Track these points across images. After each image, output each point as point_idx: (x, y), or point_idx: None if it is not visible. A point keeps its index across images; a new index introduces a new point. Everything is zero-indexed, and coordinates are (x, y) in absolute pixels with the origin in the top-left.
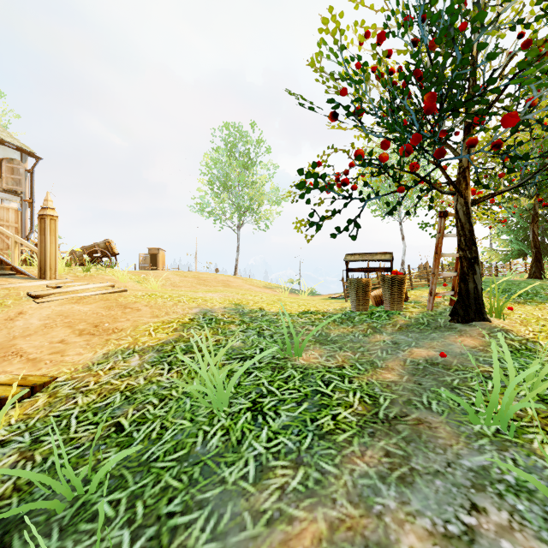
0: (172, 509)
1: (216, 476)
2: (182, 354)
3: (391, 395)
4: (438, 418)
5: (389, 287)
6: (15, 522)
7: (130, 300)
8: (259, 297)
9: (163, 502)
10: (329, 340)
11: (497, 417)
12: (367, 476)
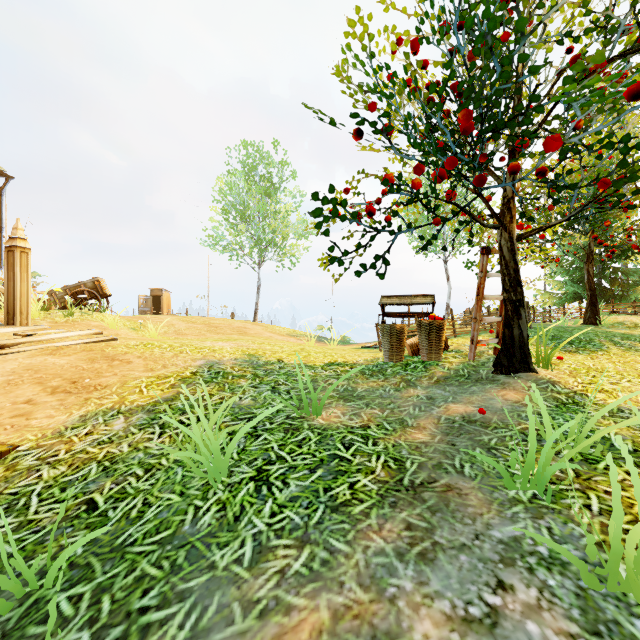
0: (146, 604)
1: (204, 560)
2: (178, 414)
3: (420, 458)
4: (470, 483)
5: (426, 334)
6: None
7: (120, 350)
8: (280, 347)
9: (136, 595)
10: (355, 396)
11: (535, 480)
12: (383, 553)
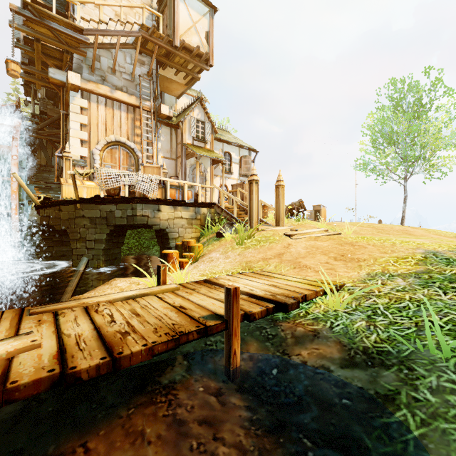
0: None
1: None
2: (447, 282)
3: None
4: None
5: None
6: (402, 358)
7: (350, 240)
8: None
9: None
10: None
11: None
12: None
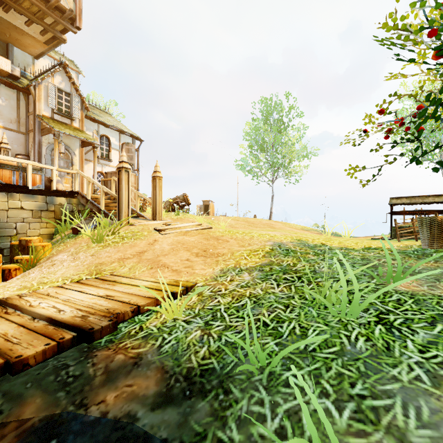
0: (359, 392)
1: (384, 373)
2: (281, 274)
3: None
4: None
5: None
6: (224, 376)
7: (217, 234)
8: (310, 236)
9: (345, 384)
10: (417, 272)
11: None
12: None
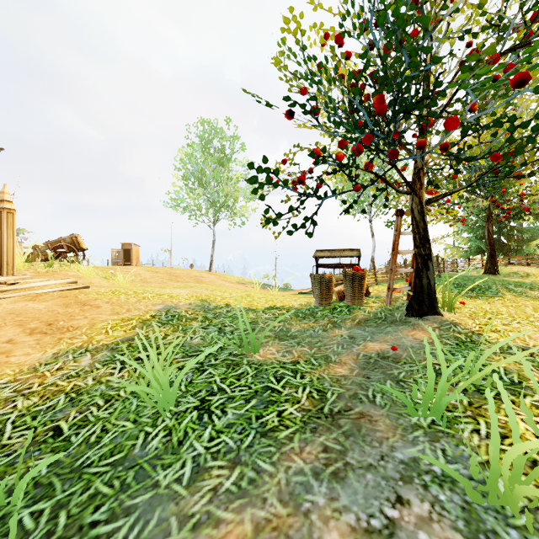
0: (97, 518)
1: (149, 480)
2: (137, 352)
3: (339, 389)
4: (380, 411)
5: (350, 282)
6: None
7: (91, 296)
8: (229, 293)
9: (88, 510)
10: (289, 335)
11: (433, 409)
12: (302, 473)
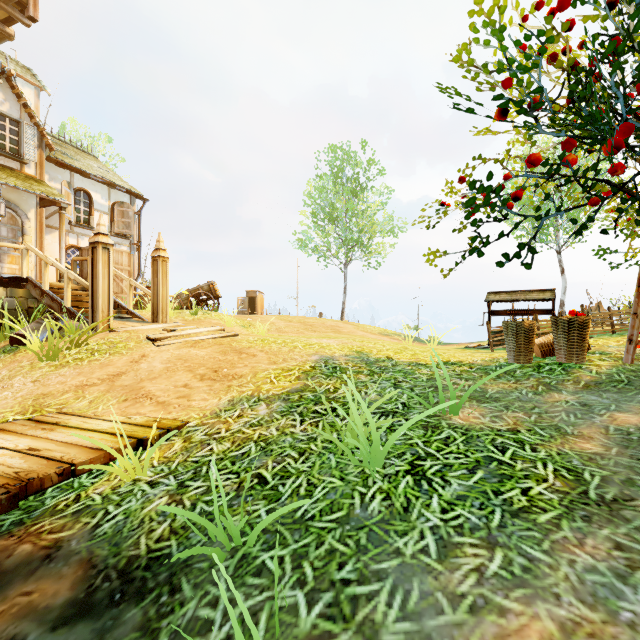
0: (346, 576)
1: (388, 545)
2: (312, 404)
3: (600, 470)
4: None
5: (564, 332)
6: (179, 565)
7: (244, 344)
8: (381, 345)
9: (332, 566)
10: (487, 397)
11: None
12: (597, 571)
